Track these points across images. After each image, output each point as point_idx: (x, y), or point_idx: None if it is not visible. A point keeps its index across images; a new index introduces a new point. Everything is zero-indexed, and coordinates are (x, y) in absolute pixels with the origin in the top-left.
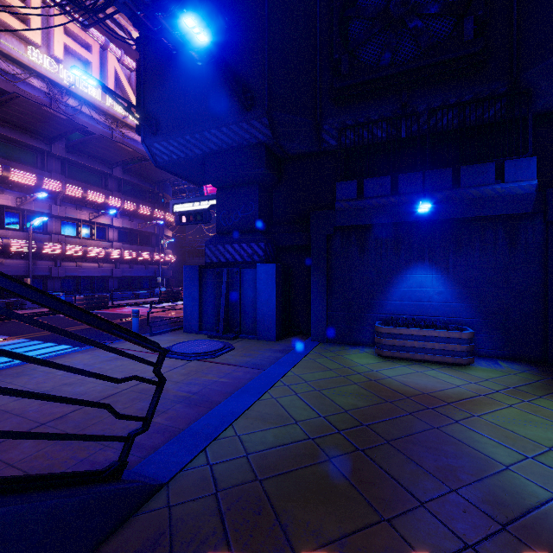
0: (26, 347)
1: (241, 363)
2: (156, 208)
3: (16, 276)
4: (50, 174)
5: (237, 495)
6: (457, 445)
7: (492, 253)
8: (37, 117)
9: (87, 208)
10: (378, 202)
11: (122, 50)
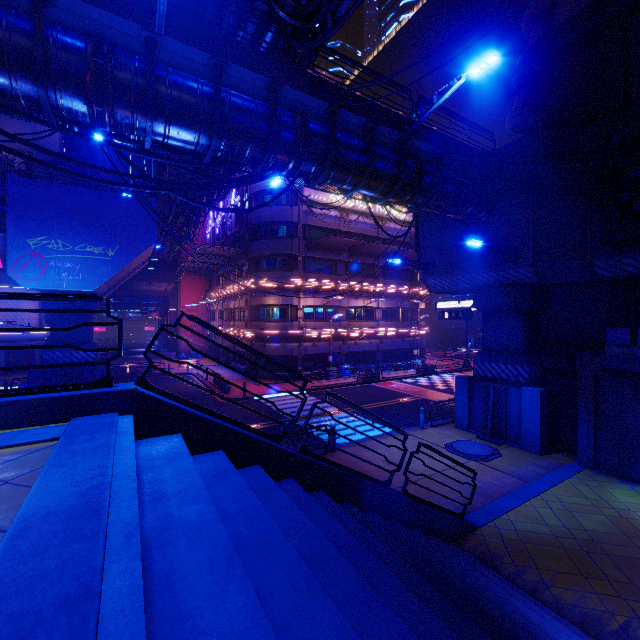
0: (357, 421)
1: (508, 471)
2: (412, 285)
3: (322, 353)
4: (340, 276)
5: (511, 543)
6: None
7: None
8: (337, 243)
9: (361, 297)
10: None
11: None
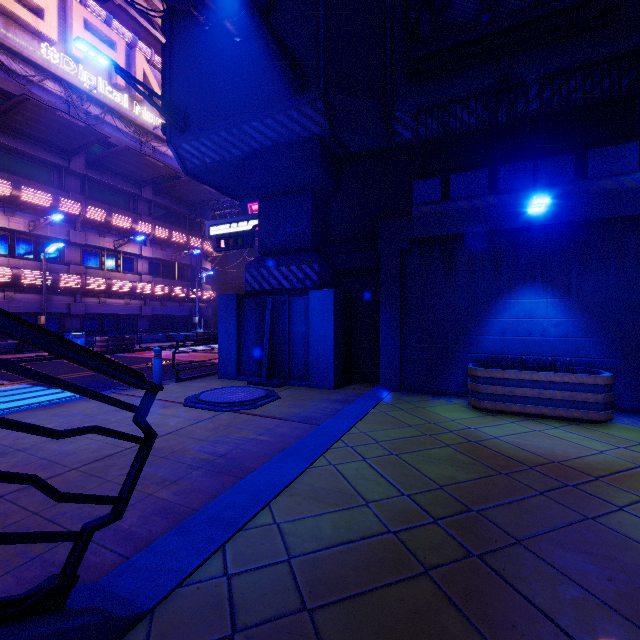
0: (24, 394)
1: (288, 416)
2: (193, 236)
3: (29, 313)
4: (68, 194)
5: None
6: (638, 551)
7: (635, 268)
8: (52, 126)
9: (112, 235)
10: (470, 204)
11: (152, 49)
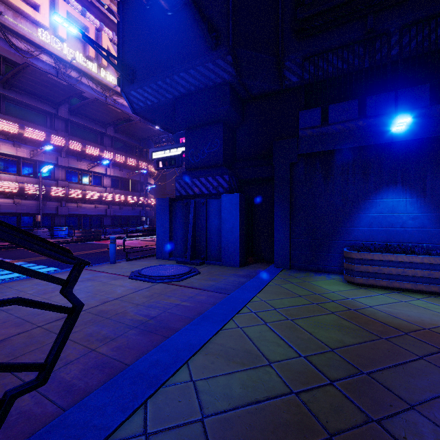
0: None
1: (205, 287)
2: (141, 161)
3: (30, 213)
4: (57, 132)
5: None
6: None
7: None
8: (45, 85)
9: (86, 160)
10: (344, 127)
11: (113, 32)
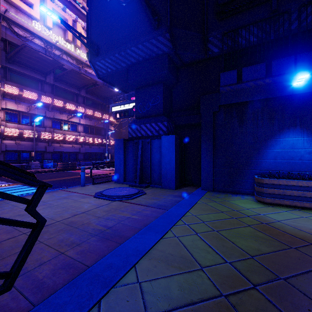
0: (17, 189)
1: (149, 204)
2: (104, 113)
3: (27, 151)
4: (45, 93)
5: None
6: None
7: None
8: (37, 60)
9: (66, 113)
10: (254, 84)
11: (85, 22)
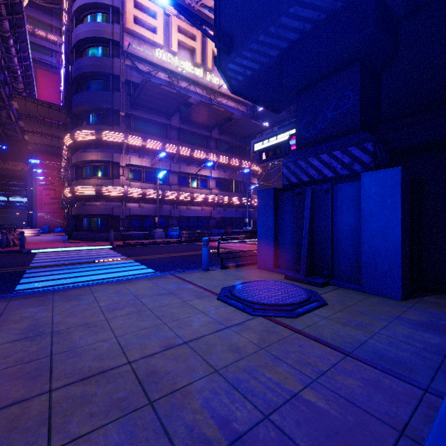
0: (125, 267)
1: (347, 344)
2: (244, 160)
3: (151, 215)
4: (170, 141)
5: None
6: None
7: None
8: (160, 98)
9: (194, 164)
10: None
11: None
